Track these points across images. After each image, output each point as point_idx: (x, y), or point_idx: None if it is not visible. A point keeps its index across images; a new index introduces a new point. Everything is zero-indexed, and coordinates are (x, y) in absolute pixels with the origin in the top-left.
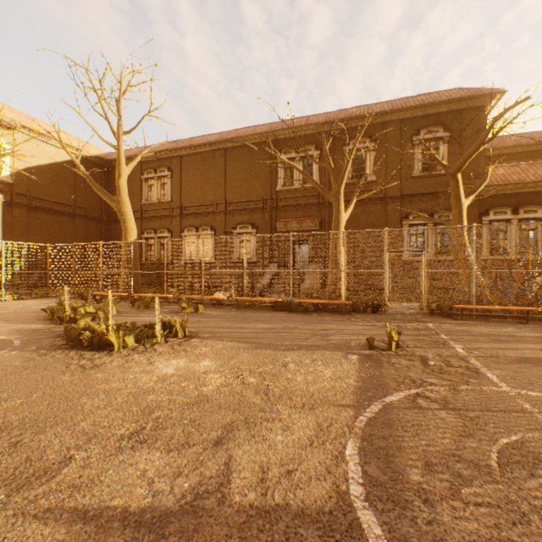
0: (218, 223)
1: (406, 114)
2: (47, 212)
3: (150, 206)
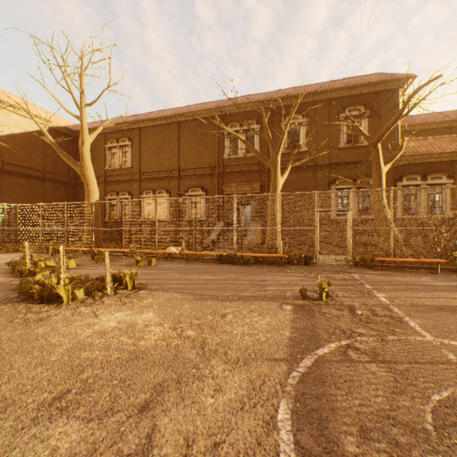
0: (173, 186)
1: (334, 95)
2: (18, 176)
3: (113, 171)
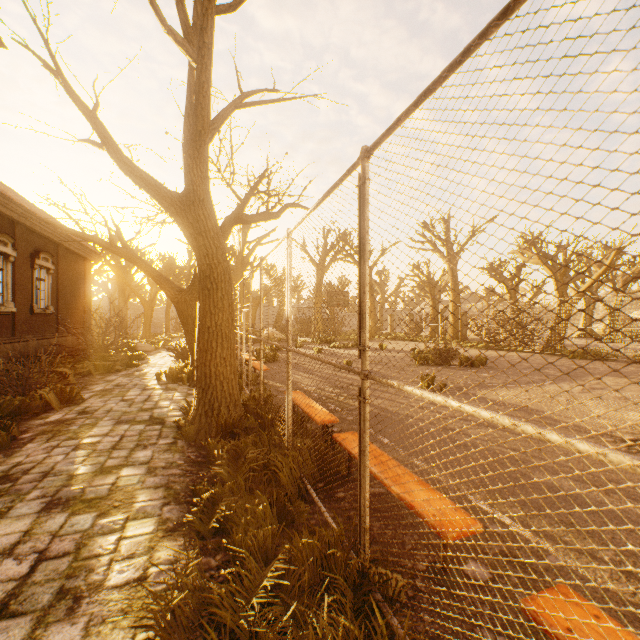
0: None
1: None
2: None
3: None
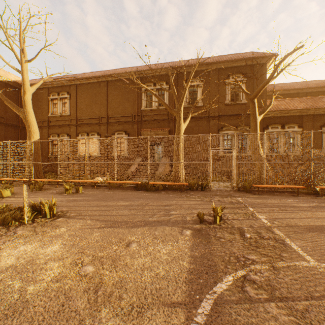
0: (102, 130)
1: (221, 65)
2: None
3: (54, 118)
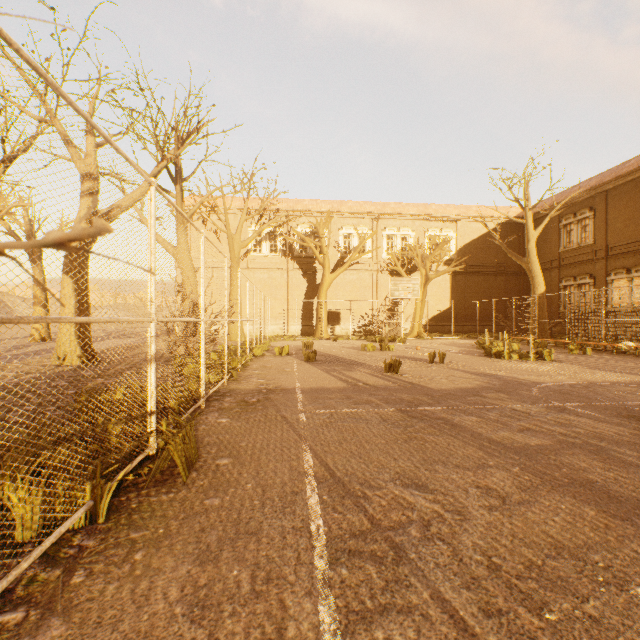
0: None
1: None
2: (476, 275)
3: (567, 252)
